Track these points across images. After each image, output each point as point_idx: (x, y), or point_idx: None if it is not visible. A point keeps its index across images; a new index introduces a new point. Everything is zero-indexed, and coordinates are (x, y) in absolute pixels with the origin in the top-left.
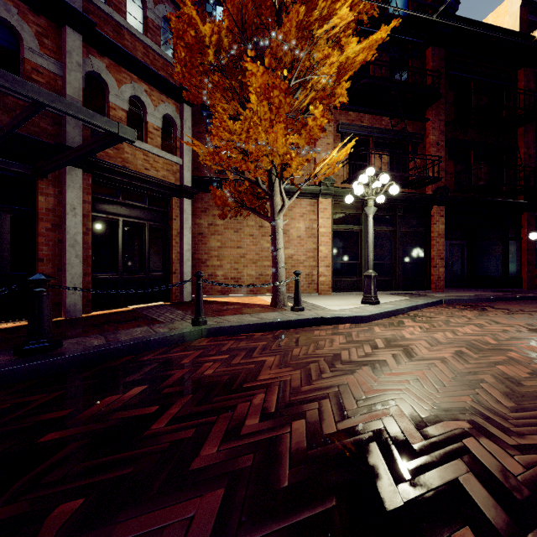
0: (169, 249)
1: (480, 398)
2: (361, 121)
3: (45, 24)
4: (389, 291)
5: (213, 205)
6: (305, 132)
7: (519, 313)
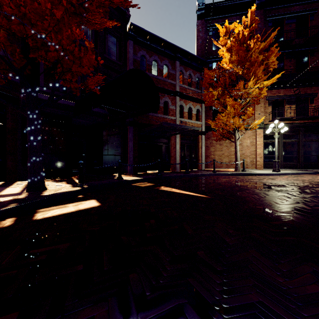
0: (198, 152)
1: (278, 182)
2: (279, 93)
3: (172, 97)
4: (295, 169)
5: (211, 136)
6: (246, 115)
7: None
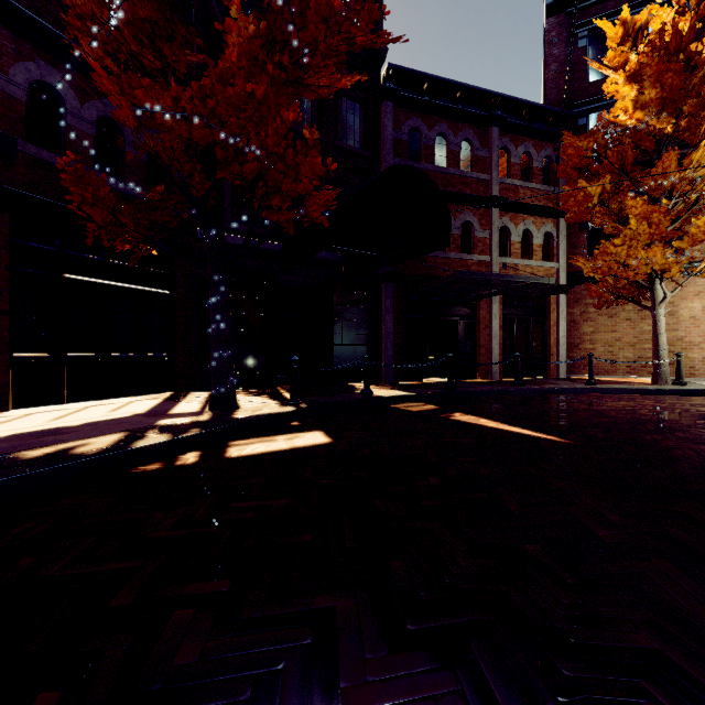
0: (547, 336)
1: None
2: None
3: (482, 212)
4: None
5: (585, 296)
6: (688, 238)
7: None
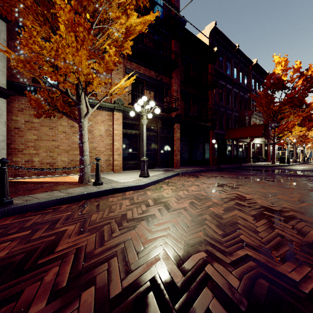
0: None
1: (207, 231)
2: (139, 69)
3: None
4: (154, 169)
5: (30, 107)
6: (104, 64)
7: (211, 177)
